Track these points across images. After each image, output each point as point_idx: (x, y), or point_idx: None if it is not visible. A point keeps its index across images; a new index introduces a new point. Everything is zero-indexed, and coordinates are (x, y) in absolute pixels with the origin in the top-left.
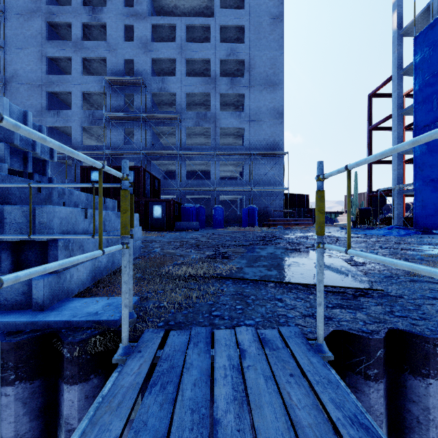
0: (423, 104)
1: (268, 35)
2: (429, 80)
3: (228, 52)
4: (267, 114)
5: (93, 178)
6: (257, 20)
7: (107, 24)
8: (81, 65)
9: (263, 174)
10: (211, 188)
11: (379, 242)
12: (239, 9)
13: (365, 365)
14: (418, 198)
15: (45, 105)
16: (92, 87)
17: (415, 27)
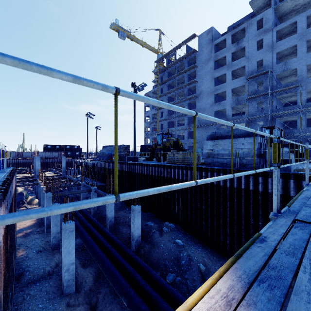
0: None
1: None
2: None
3: None
4: None
5: None
6: None
7: (245, 46)
8: (231, 75)
9: None
10: None
11: None
12: None
13: None
14: None
15: (214, 101)
16: (236, 85)
17: None
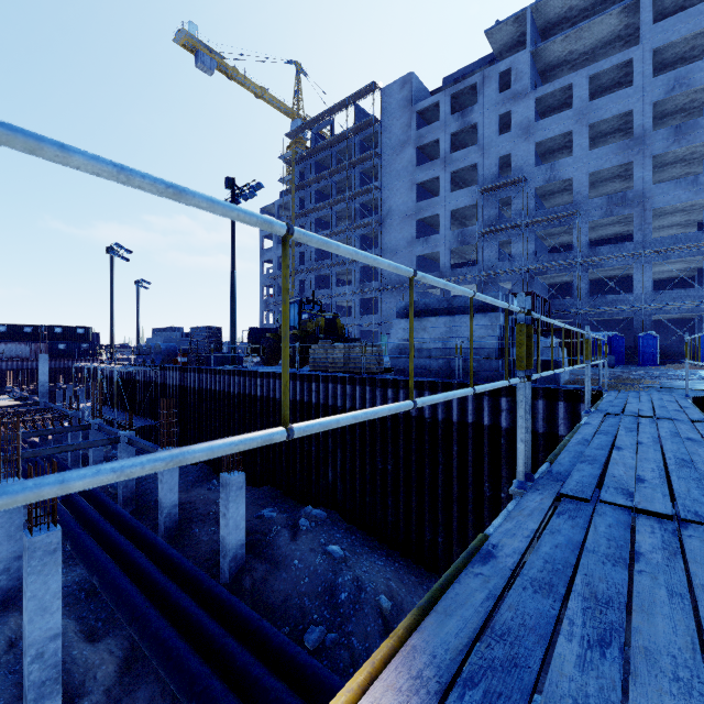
0: None
1: None
2: None
3: (668, 86)
4: None
5: None
6: None
7: (478, 124)
8: (450, 181)
9: None
10: (634, 306)
11: None
12: (694, 7)
13: None
14: None
15: (415, 235)
16: (461, 202)
17: None
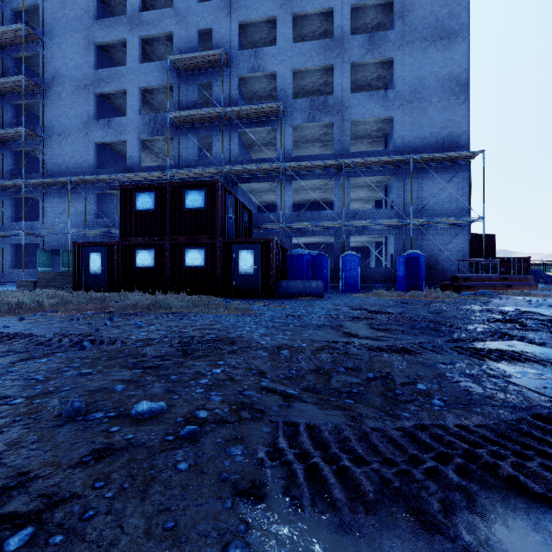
0: None
1: None
2: None
3: None
4: (437, 89)
5: (139, 205)
6: None
7: None
8: (139, 49)
9: (428, 195)
10: (336, 223)
11: None
12: None
13: None
14: None
15: (93, 113)
16: (153, 79)
17: None
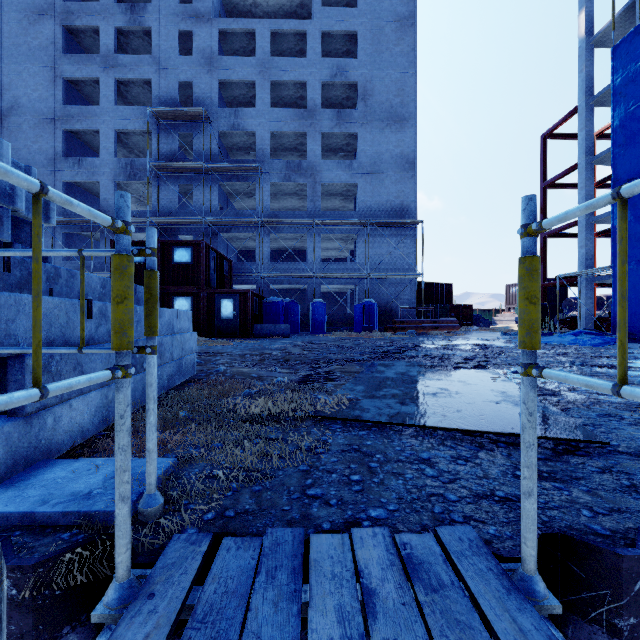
0: (627, 147)
1: (393, 47)
2: (635, 111)
3: (333, 71)
4: (392, 164)
5: None
6: (377, 23)
7: (152, 29)
8: (114, 90)
9: (385, 253)
10: (307, 274)
11: (567, 355)
12: (350, 8)
13: (609, 608)
14: None
15: (60, 150)
16: (130, 123)
17: (613, 32)
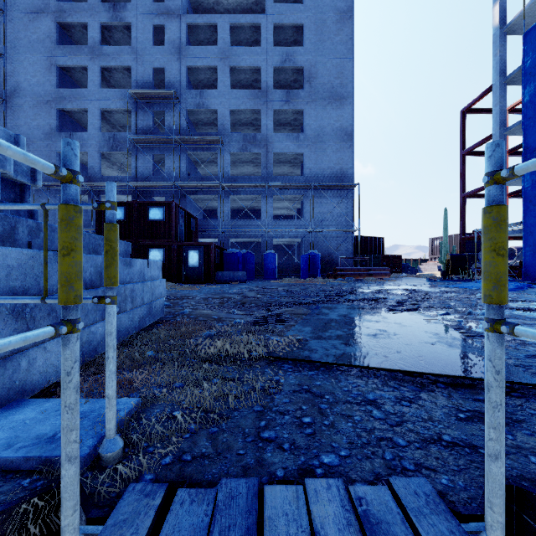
0: None
1: (334, 36)
2: None
3: (283, 58)
4: (333, 136)
5: None
6: (320, 17)
7: (131, 24)
8: (100, 76)
9: (327, 211)
10: (261, 229)
11: None
12: (297, 4)
13: None
14: (529, 241)
15: (55, 126)
16: (112, 103)
17: (524, 21)
